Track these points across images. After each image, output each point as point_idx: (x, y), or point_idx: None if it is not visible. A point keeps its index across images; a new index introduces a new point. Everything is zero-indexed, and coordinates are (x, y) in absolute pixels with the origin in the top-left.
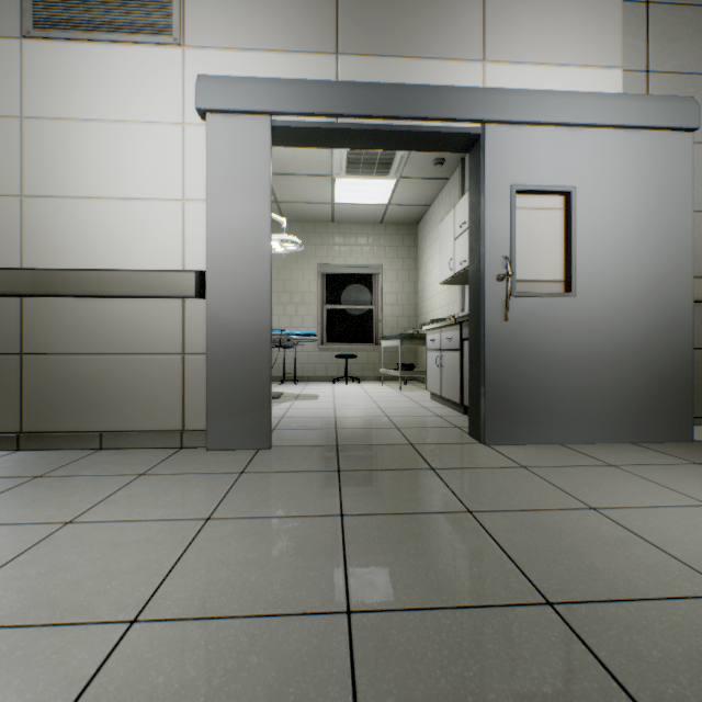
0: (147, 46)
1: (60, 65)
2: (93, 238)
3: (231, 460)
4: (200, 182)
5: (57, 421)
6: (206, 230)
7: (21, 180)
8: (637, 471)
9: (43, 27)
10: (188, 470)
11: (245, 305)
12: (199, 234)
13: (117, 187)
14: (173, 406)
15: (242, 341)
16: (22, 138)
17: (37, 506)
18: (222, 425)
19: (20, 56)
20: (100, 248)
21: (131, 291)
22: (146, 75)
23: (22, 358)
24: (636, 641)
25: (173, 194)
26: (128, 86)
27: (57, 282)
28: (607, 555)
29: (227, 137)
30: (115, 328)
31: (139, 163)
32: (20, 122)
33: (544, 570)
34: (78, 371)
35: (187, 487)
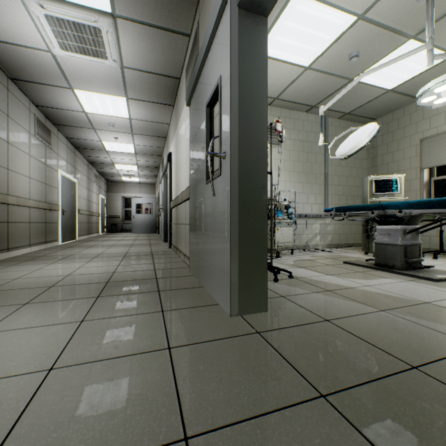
0: None
1: None
2: None
3: None
4: None
5: None
6: None
7: None
8: (2, 271)
9: None
10: None
11: None
12: None
13: None
14: None
15: None
16: None
17: None
18: None
19: None
20: None
21: None
22: None
23: None
24: (70, 282)
25: None
26: None
27: None
28: (43, 280)
29: None
30: None
31: None
32: None
33: (40, 286)
34: None
35: None
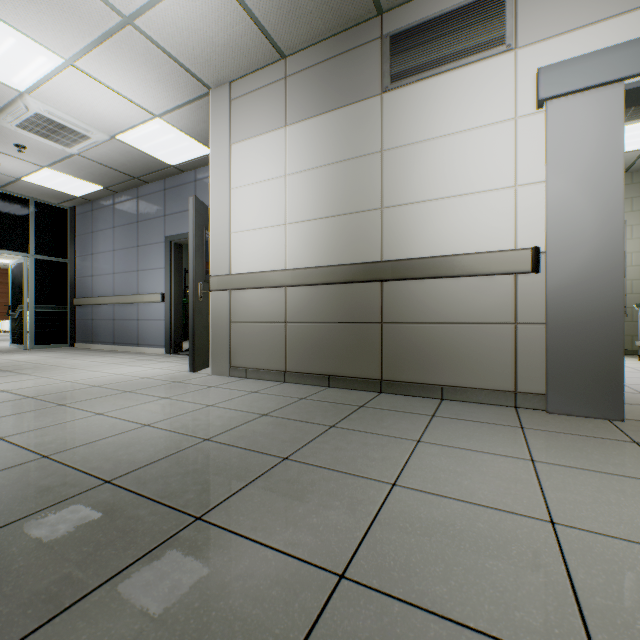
0: (480, 62)
1: (408, 103)
2: (434, 231)
3: (595, 426)
4: (532, 167)
5: (406, 374)
6: (546, 209)
7: (381, 197)
8: None
9: (396, 80)
10: (562, 430)
11: (590, 276)
12: (530, 214)
13: (453, 187)
14: (505, 369)
15: (588, 311)
16: (381, 166)
17: (476, 440)
18: (563, 391)
19: (380, 107)
20: (439, 239)
21: (469, 271)
22: (479, 87)
23: (381, 326)
24: None
25: (505, 183)
26: (463, 101)
27: (409, 268)
28: None
29: (569, 117)
30: (452, 302)
31: (473, 163)
32: (380, 155)
33: None
34: (422, 336)
35: (595, 447)
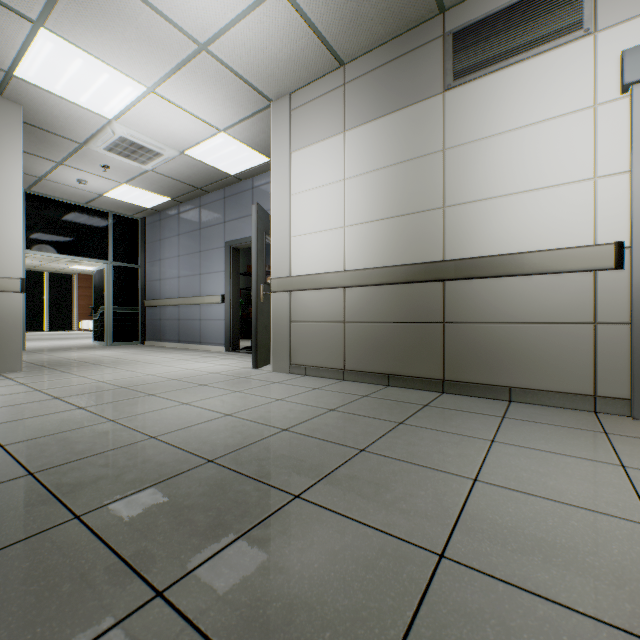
0: (553, 50)
1: (472, 100)
2: (500, 229)
3: None
4: (614, 156)
5: (470, 374)
6: (632, 201)
7: (442, 196)
8: None
9: (459, 77)
10: None
11: None
12: (612, 207)
13: (523, 182)
14: (582, 372)
15: None
16: (443, 165)
17: (556, 443)
18: None
19: (442, 106)
20: (506, 236)
21: (540, 268)
22: (551, 76)
23: (443, 325)
24: None
25: (582, 175)
26: (533, 93)
27: (474, 267)
28: None
29: None
30: (521, 301)
31: (544, 157)
32: (442, 154)
33: None
34: (487, 336)
35: None
